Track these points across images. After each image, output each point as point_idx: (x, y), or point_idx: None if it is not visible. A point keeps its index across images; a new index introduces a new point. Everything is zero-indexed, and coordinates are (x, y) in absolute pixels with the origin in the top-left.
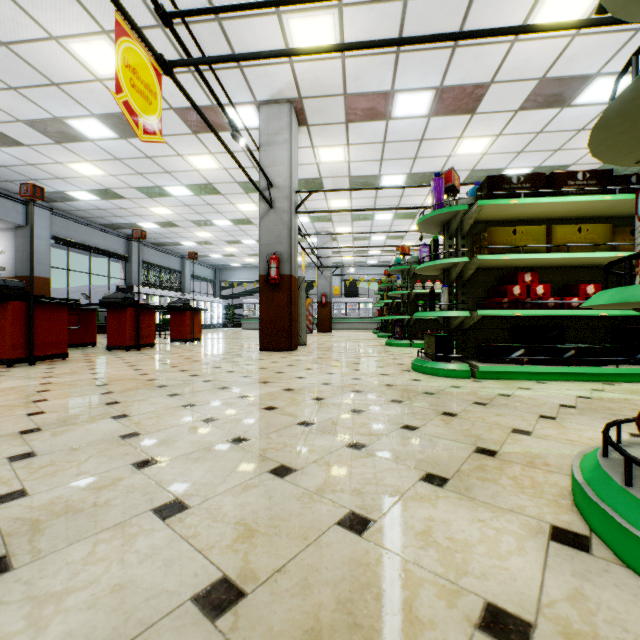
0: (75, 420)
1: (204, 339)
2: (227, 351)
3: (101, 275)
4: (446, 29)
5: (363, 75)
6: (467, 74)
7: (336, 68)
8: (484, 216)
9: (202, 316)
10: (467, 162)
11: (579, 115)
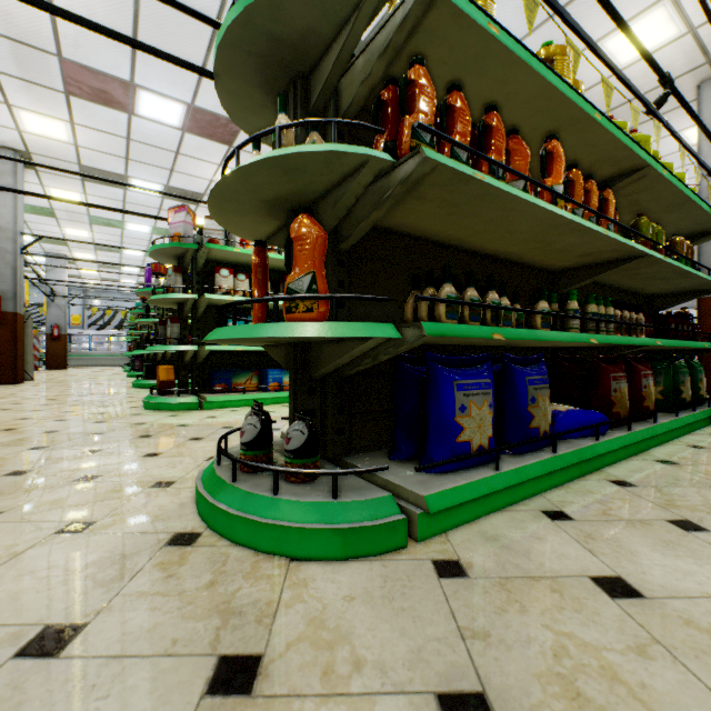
0: None
1: None
2: None
3: None
4: (163, 161)
5: (98, 160)
6: (186, 185)
7: (70, 148)
8: None
9: None
10: None
11: None
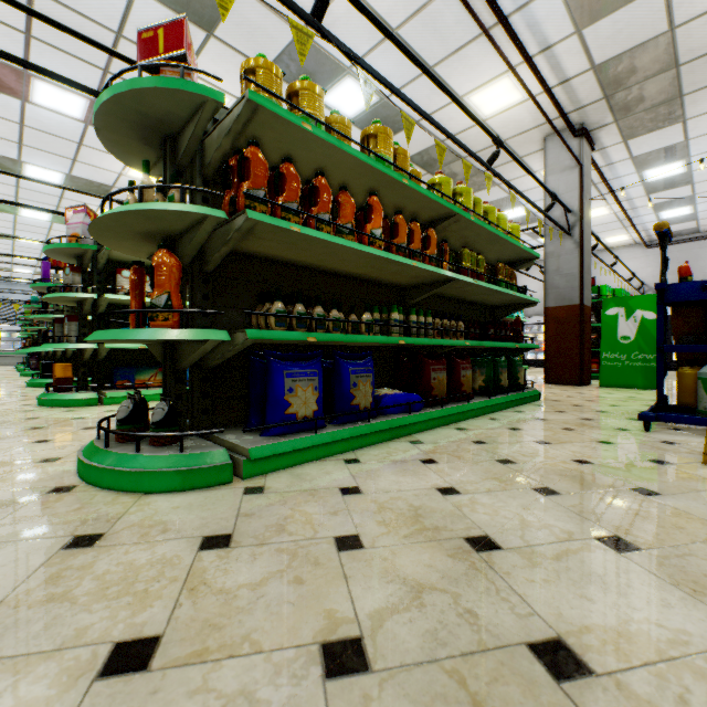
0: None
1: None
2: None
3: None
4: (64, 150)
5: None
6: (92, 176)
7: None
8: None
9: None
10: None
11: None
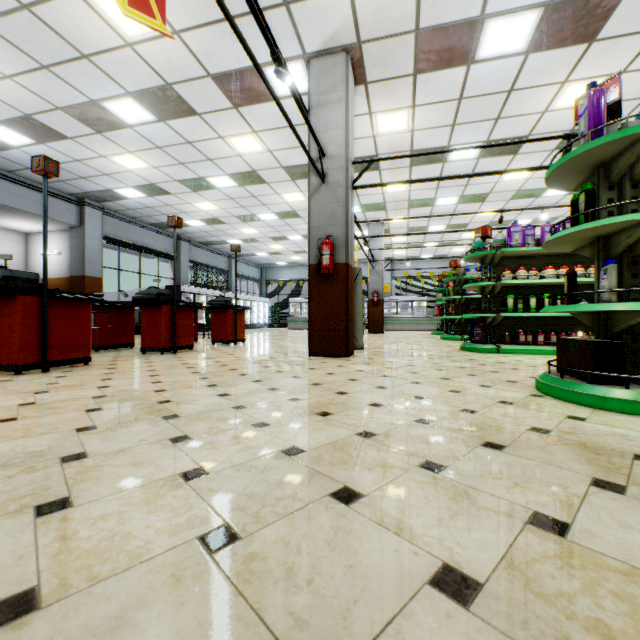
0: None
1: (248, 340)
2: (271, 356)
3: (151, 275)
4: None
5: None
6: None
7: None
8: None
9: (248, 316)
10: (566, 119)
11: None
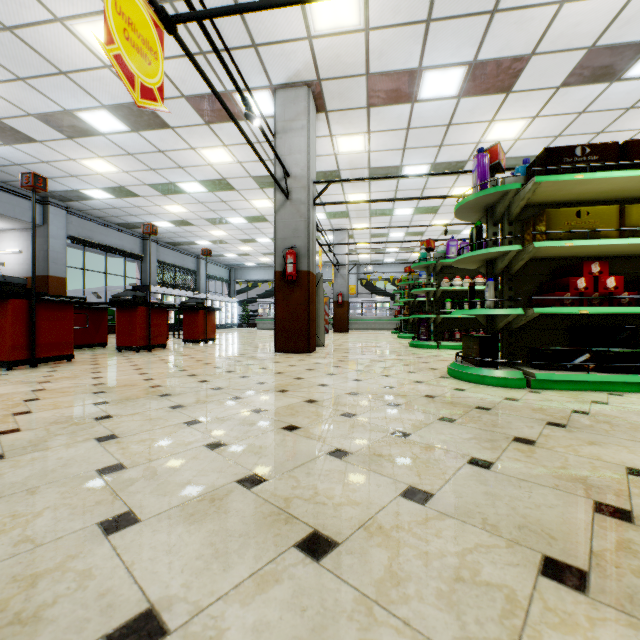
0: (51, 442)
1: (218, 339)
2: (241, 352)
3: (117, 275)
4: None
5: (388, 50)
6: (505, 45)
7: (359, 43)
8: (537, 197)
9: (217, 316)
10: None
11: (630, 90)
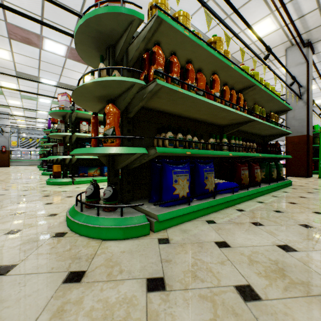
0: None
1: None
2: None
3: None
4: (57, 71)
5: (25, 69)
6: (68, 82)
7: (11, 63)
8: None
9: None
10: None
11: None
